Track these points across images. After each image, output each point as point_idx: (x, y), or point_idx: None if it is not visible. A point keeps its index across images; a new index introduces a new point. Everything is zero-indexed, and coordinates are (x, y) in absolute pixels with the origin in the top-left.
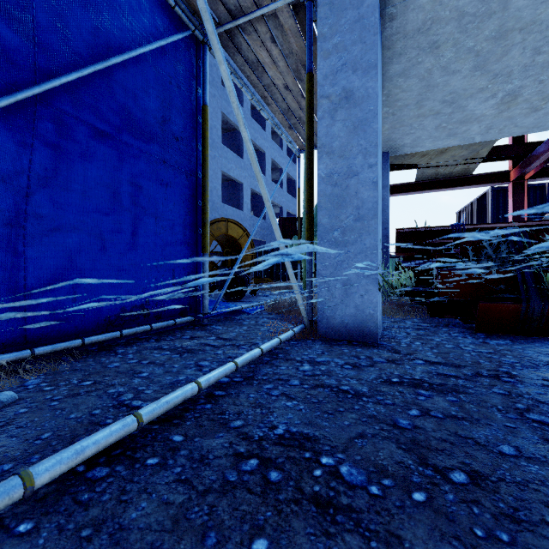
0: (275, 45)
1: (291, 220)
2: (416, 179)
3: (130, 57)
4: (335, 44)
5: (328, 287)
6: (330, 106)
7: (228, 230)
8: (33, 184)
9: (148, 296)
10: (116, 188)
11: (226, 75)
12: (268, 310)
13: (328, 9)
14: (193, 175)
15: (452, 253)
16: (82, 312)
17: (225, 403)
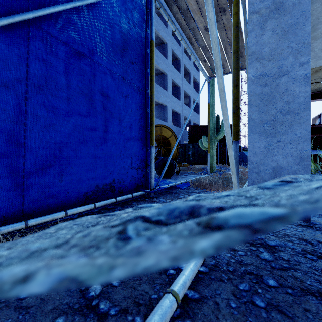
0: None
1: (196, 127)
2: None
3: (101, 0)
4: None
5: (258, 172)
6: (260, 19)
7: (162, 132)
8: (28, 89)
9: (114, 177)
10: (91, 96)
11: None
12: (193, 185)
13: None
14: (144, 90)
15: None
16: (66, 190)
17: (206, 320)
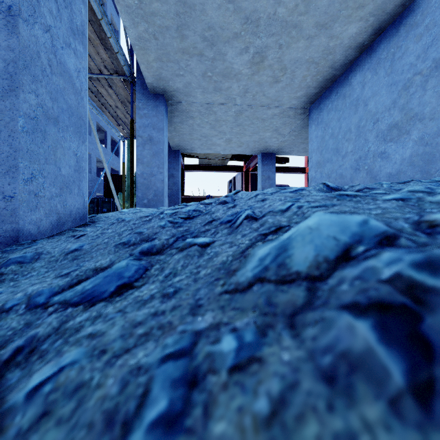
0: (111, 89)
1: (115, 176)
2: (199, 163)
3: None
4: (145, 113)
5: None
6: (142, 142)
7: None
8: None
9: None
10: None
11: (100, 147)
12: None
13: (141, 96)
14: None
15: None
16: None
17: None
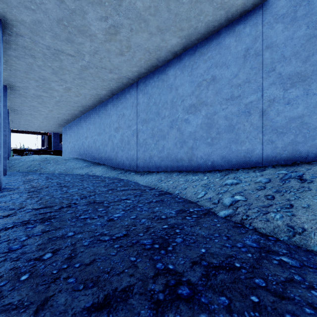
0: None
1: None
2: (20, 130)
3: None
4: None
5: None
6: None
7: None
8: None
9: None
10: None
11: None
12: None
13: None
14: None
15: (23, 155)
16: None
17: None
